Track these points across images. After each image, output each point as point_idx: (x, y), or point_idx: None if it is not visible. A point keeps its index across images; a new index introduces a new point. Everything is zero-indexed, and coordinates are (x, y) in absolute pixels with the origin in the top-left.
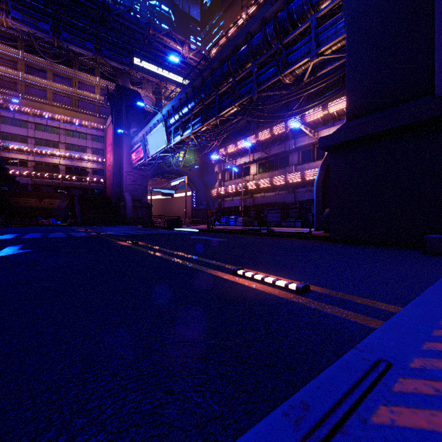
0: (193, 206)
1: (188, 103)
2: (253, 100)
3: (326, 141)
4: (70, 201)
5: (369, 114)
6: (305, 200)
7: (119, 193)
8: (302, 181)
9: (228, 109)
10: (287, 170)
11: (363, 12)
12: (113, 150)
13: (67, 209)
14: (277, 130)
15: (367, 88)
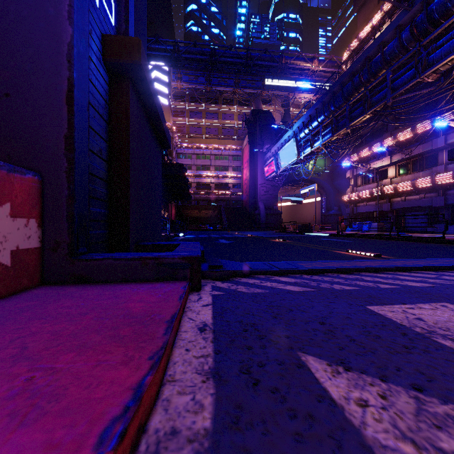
0: (323, 212)
1: (318, 117)
2: (388, 105)
3: None
4: (218, 211)
5: None
6: None
7: (254, 203)
8: None
9: (359, 118)
10: (435, 170)
11: None
12: (249, 167)
13: (216, 218)
14: (421, 129)
15: None
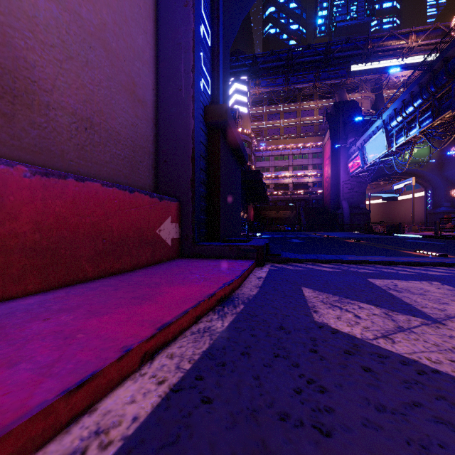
0: (427, 209)
1: (414, 102)
2: None
3: None
4: (296, 211)
5: None
6: None
7: (336, 202)
8: None
9: None
10: None
11: None
12: (331, 164)
13: (294, 218)
14: None
15: None
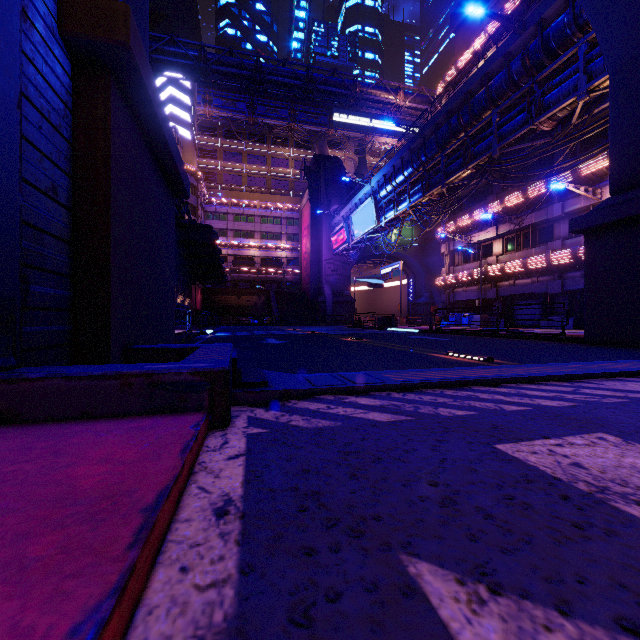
0: (410, 300)
1: (405, 170)
2: (494, 159)
3: (578, 223)
4: (266, 297)
5: (638, 188)
6: (580, 289)
7: (317, 286)
8: (574, 262)
9: (458, 174)
10: (550, 246)
11: (632, 61)
12: (311, 235)
13: (263, 307)
14: (533, 192)
15: (636, 154)
